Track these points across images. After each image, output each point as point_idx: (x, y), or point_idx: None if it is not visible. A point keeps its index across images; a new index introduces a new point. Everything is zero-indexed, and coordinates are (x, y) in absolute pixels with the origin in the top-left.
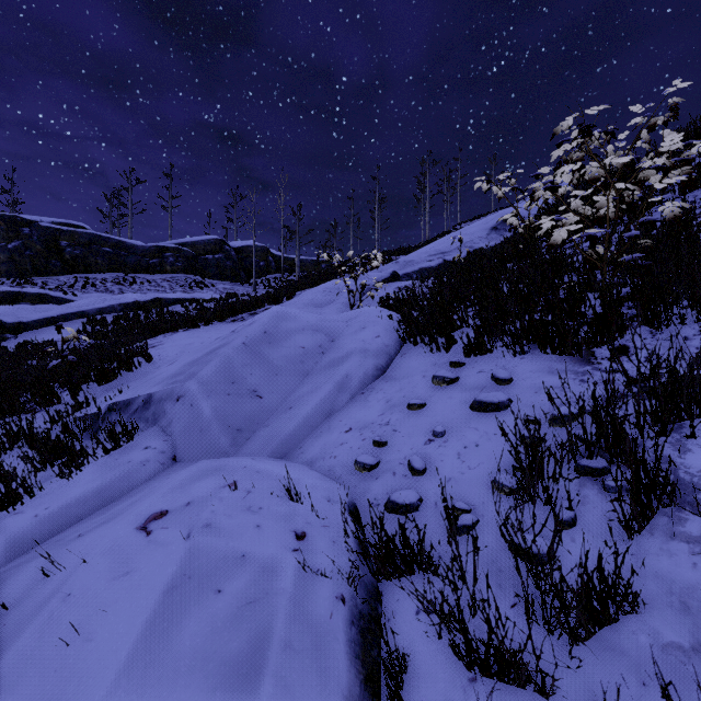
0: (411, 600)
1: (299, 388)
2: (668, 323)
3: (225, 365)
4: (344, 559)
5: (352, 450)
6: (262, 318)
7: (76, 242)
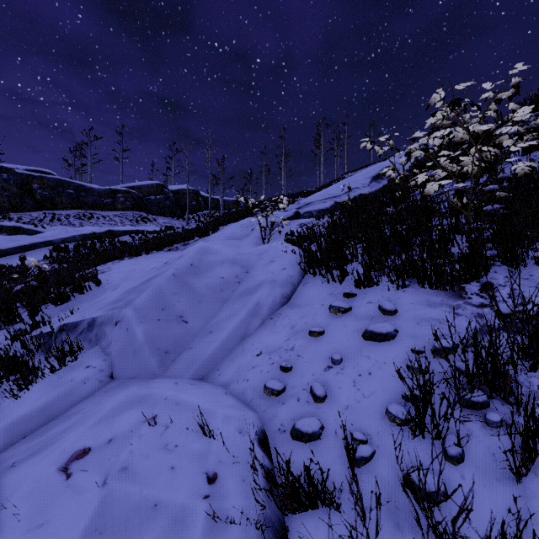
0: (315, 538)
1: (219, 313)
2: (525, 264)
3: (157, 293)
4: (253, 499)
5: (262, 374)
6: (189, 252)
7: (45, 185)
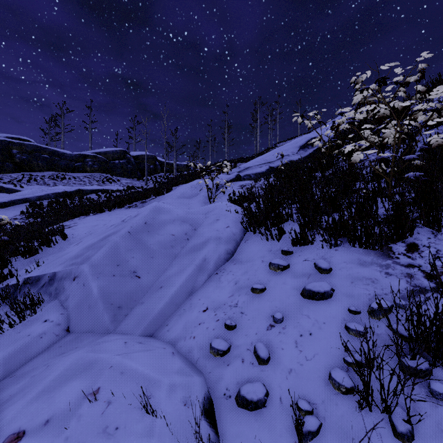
0: None
1: (169, 269)
2: None
3: (113, 250)
4: None
5: (208, 331)
6: (144, 211)
7: (23, 151)
